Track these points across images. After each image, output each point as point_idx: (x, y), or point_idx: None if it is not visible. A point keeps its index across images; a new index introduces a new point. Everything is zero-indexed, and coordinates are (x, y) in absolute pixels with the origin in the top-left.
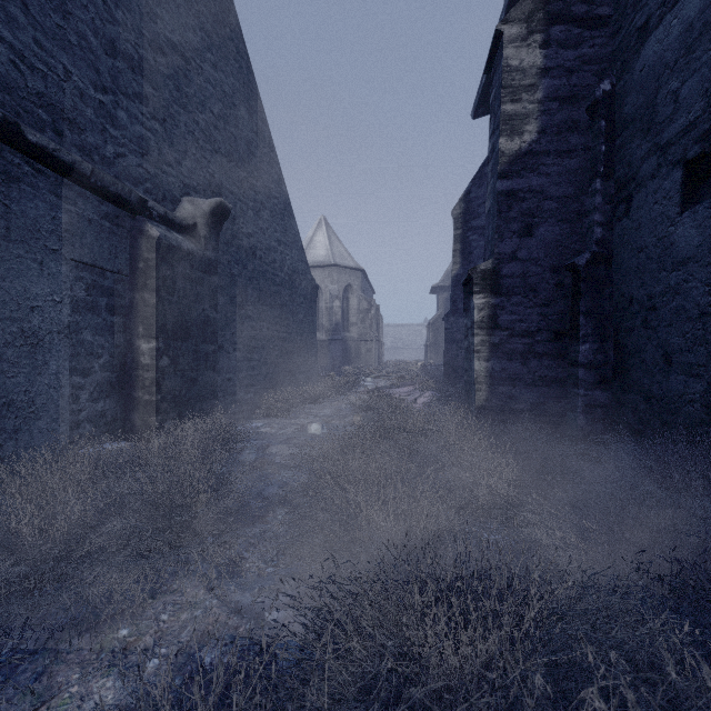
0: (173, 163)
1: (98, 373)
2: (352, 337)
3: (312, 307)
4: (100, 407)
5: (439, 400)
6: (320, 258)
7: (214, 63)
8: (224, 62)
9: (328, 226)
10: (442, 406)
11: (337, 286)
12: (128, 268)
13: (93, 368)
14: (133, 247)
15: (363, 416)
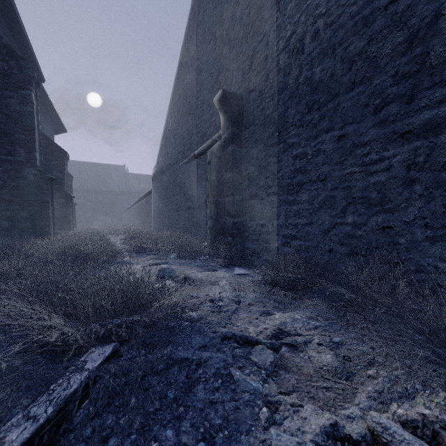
0: None
1: None
2: None
3: None
4: None
5: None
6: None
7: None
8: None
9: None
10: None
11: None
12: None
13: None
14: None
15: None
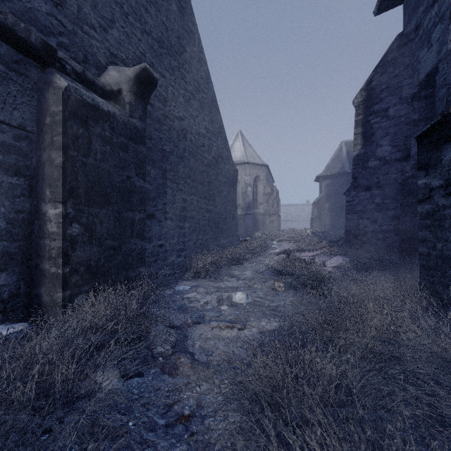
0: (97, 27)
1: None
2: (260, 212)
3: (233, 186)
4: None
5: (352, 265)
6: (237, 158)
7: None
8: None
9: (243, 136)
10: (356, 271)
11: (249, 177)
12: (34, 124)
13: None
14: (40, 100)
15: (285, 282)
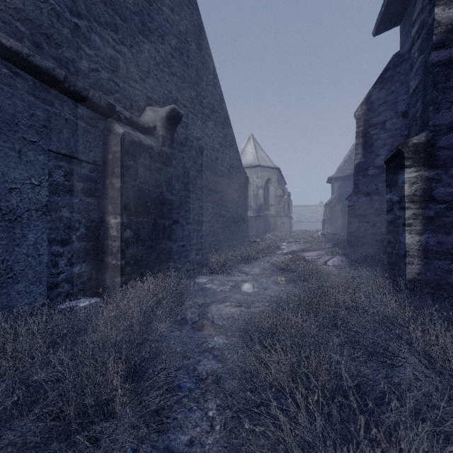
0: (139, 80)
1: (75, 243)
2: (271, 214)
3: (244, 192)
4: (77, 270)
5: (348, 264)
6: (249, 161)
7: (172, 8)
8: (179, 8)
9: (254, 140)
10: (351, 269)
11: (260, 180)
12: (101, 159)
13: (71, 239)
14: (105, 143)
15: (286, 276)
